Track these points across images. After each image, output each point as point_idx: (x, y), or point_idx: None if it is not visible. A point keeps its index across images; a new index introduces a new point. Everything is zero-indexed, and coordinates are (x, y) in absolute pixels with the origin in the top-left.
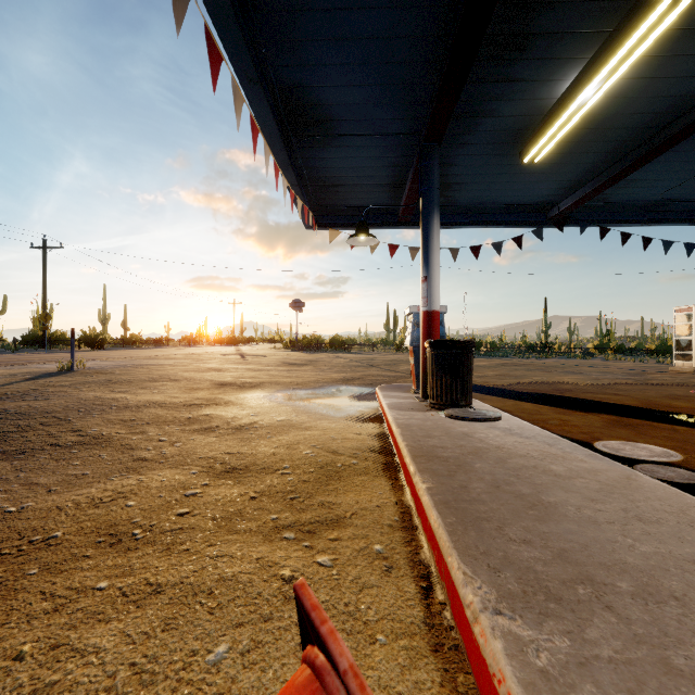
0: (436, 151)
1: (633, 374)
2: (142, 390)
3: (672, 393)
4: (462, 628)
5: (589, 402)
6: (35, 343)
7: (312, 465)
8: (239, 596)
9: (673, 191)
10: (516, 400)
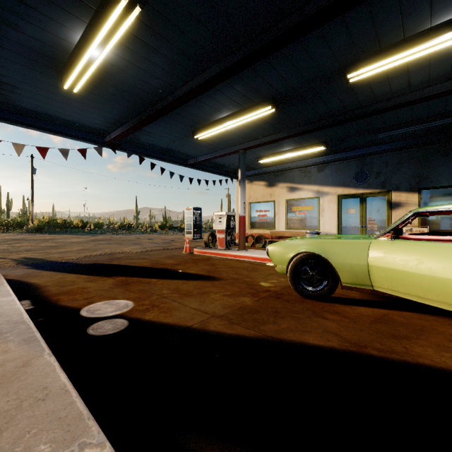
0: None
1: (166, 242)
2: None
3: (172, 254)
4: None
5: (121, 267)
6: None
7: None
8: None
9: (172, 145)
10: (67, 273)
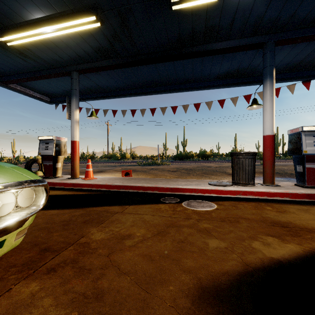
0: (264, 48)
1: None
2: None
3: None
4: None
5: None
6: None
7: None
8: None
9: None
10: None
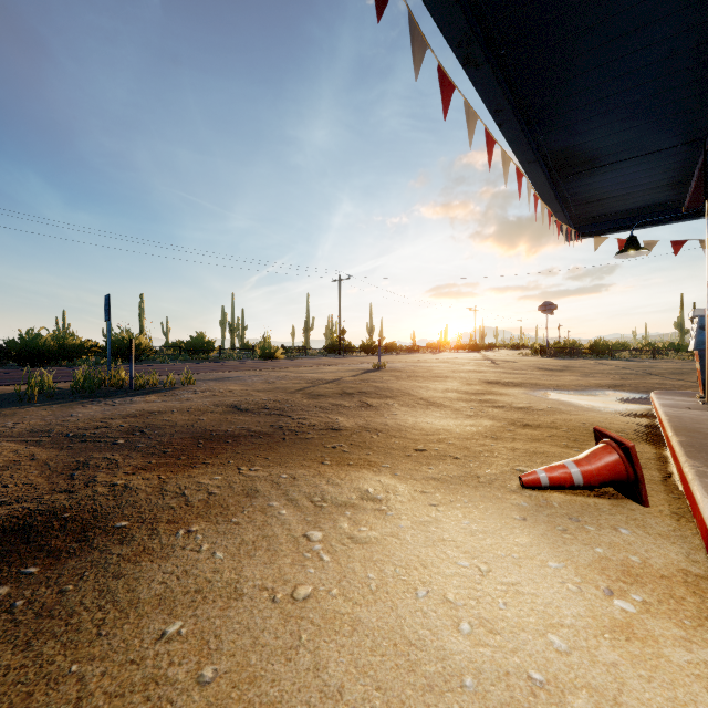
0: None
1: None
2: (435, 382)
3: None
4: (681, 480)
5: None
6: (334, 350)
7: (585, 430)
8: (557, 456)
9: None
10: None
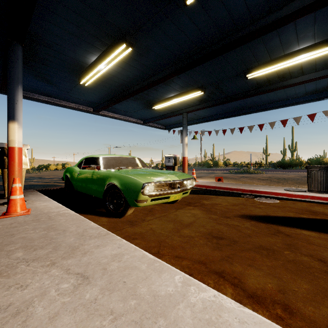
0: None
1: None
2: None
3: None
4: None
5: None
6: None
7: None
8: None
9: None
10: None
